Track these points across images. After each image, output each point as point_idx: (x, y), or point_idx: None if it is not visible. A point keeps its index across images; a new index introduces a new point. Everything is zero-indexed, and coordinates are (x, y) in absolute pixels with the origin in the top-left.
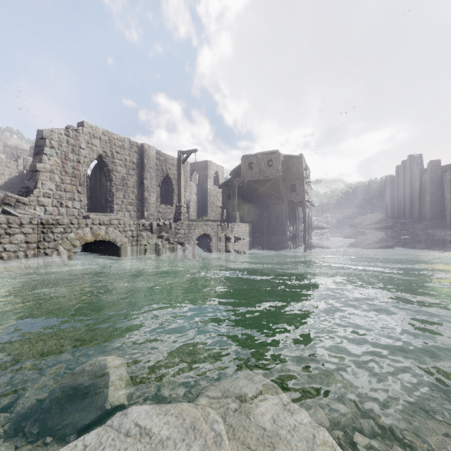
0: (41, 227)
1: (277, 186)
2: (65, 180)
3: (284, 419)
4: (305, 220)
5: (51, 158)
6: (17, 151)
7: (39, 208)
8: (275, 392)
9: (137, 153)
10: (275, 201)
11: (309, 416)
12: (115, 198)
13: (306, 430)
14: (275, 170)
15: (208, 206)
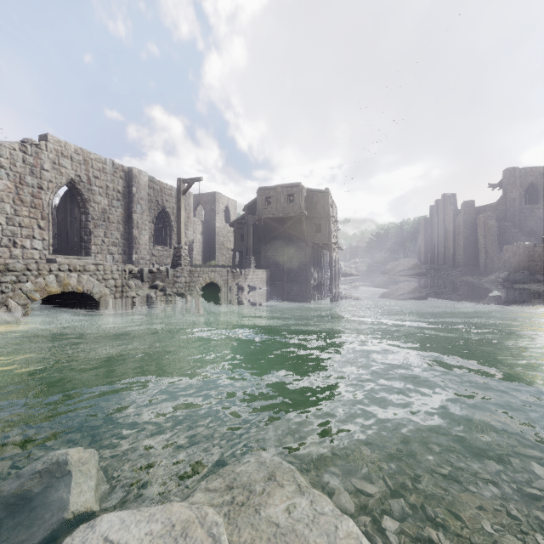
0: None
1: (300, 225)
2: (21, 211)
3: (301, 510)
4: (332, 266)
5: None
6: None
7: None
8: (292, 476)
9: (124, 180)
10: (297, 243)
11: (331, 502)
12: (92, 236)
13: (328, 522)
14: (298, 206)
15: (217, 248)
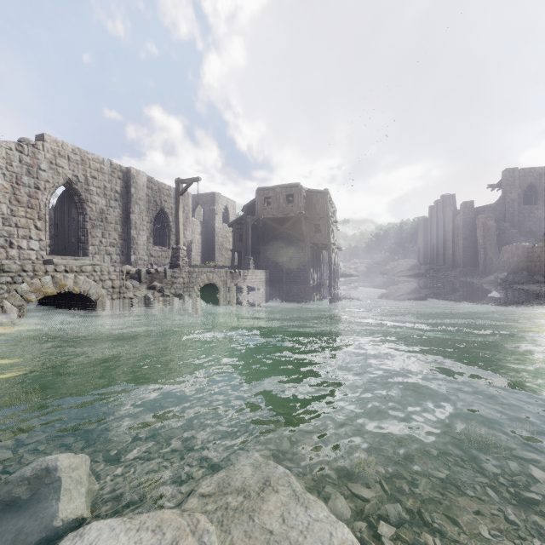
0: None
1: (299, 226)
2: (17, 211)
3: (296, 517)
4: (331, 267)
5: None
6: None
7: None
8: (287, 481)
9: (121, 180)
10: (296, 243)
11: (327, 508)
12: (90, 237)
13: (322, 529)
14: (297, 206)
15: (216, 248)
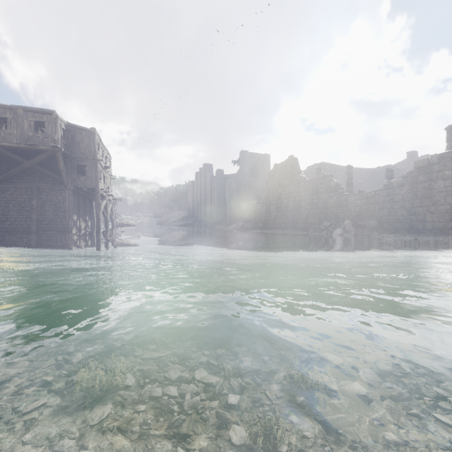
0: None
1: (57, 164)
2: None
3: None
4: (99, 214)
5: None
6: None
7: None
8: None
9: None
10: (52, 184)
11: None
12: None
13: None
14: (50, 138)
15: None
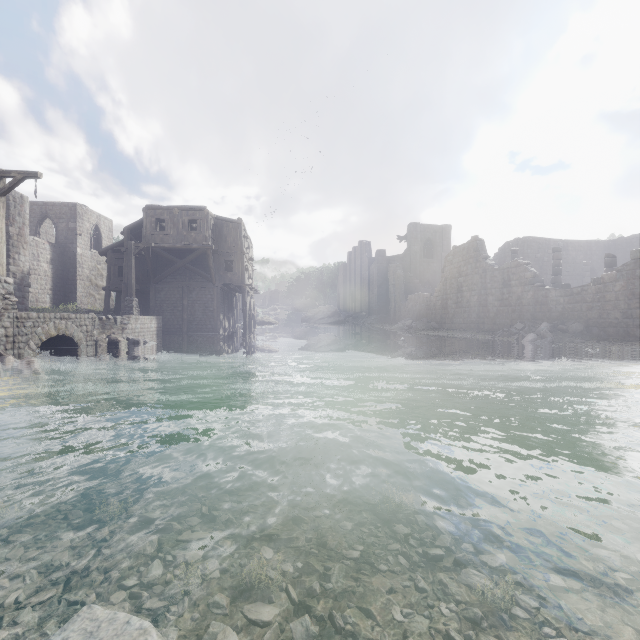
0: None
1: (206, 261)
2: None
3: None
4: (245, 313)
5: None
6: None
7: None
8: None
9: None
10: (201, 283)
11: None
12: None
13: None
14: (202, 236)
15: (79, 285)
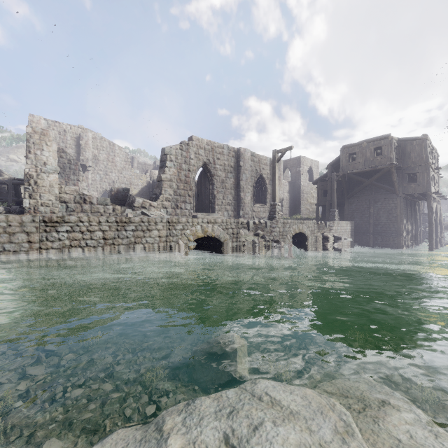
0: (168, 225)
1: (389, 177)
2: (180, 186)
3: (425, 438)
4: (431, 217)
5: (171, 169)
6: (146, 167)
7: (163, 210)
8: (409, 407)
9: (234, 158)
10: (385, 195)
11: None
12: (216, 199)
13: None
14: (386, 158)
15: (301, 203)
